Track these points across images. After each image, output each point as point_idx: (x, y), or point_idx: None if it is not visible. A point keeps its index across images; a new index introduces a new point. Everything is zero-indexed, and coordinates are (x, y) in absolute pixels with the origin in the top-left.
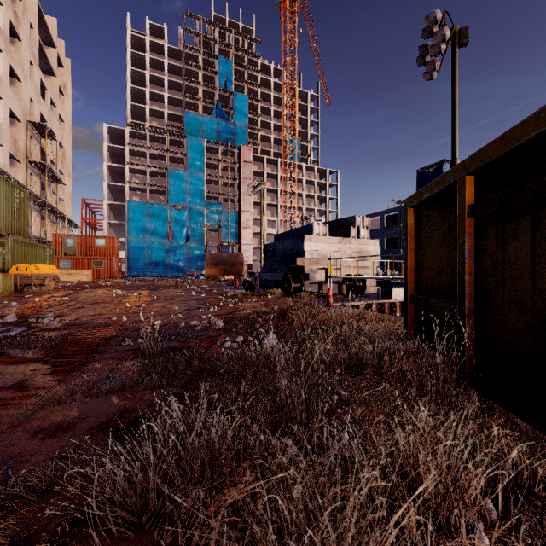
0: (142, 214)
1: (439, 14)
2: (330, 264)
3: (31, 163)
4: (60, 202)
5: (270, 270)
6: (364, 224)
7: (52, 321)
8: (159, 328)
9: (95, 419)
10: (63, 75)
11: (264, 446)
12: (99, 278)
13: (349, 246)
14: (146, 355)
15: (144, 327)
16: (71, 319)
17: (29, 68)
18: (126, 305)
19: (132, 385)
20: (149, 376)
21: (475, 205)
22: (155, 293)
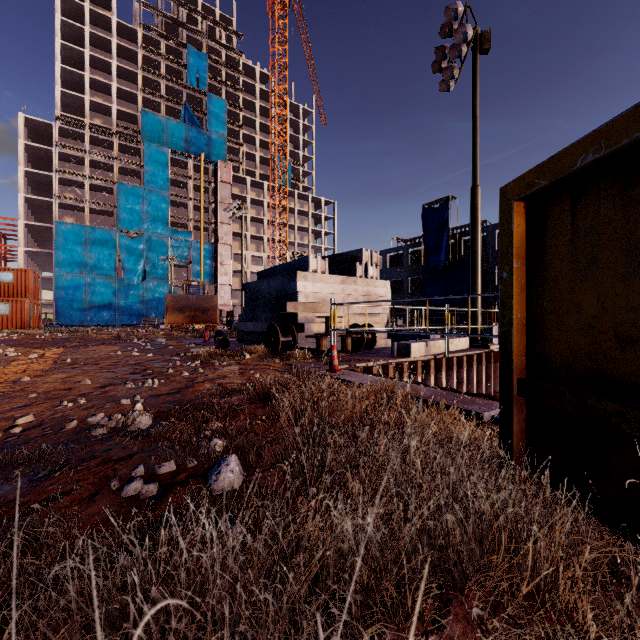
0: (77, 241)
1: (461, 6)
2: (334, 310)
3: None
4: None
5: (251, 317)
6: (373, 260)
7: None
8: (20, 436)
9: None
10: None
11: None
12: (2, 328)
13: (354, 288)
14: None
15: None
16: None
17: None
18: None
19: None
20: None
21: None
22: (72, 352)
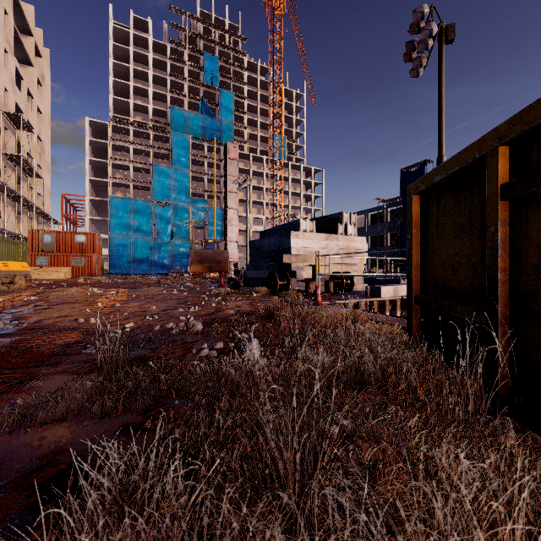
0: (125, 210)
1: (427, 8)
2: (318, 260)
3: (6, 155)
4: (38, 197)
5: (255, 267)
6: (352, 221)
7: (7, 324)
8: (131, 332)
9: (14, 467)
10: (41, 65)
11: (239, 536)
12: (79, 276)
13: (336, 243)
14: (103, 369)
15: (113, 330)
16: (31, 322)
17: (3, 56)
18: (98, 306)
19: (76, 412)
20: (101, 399)
21: (514, 182)
22: (134, 291)
